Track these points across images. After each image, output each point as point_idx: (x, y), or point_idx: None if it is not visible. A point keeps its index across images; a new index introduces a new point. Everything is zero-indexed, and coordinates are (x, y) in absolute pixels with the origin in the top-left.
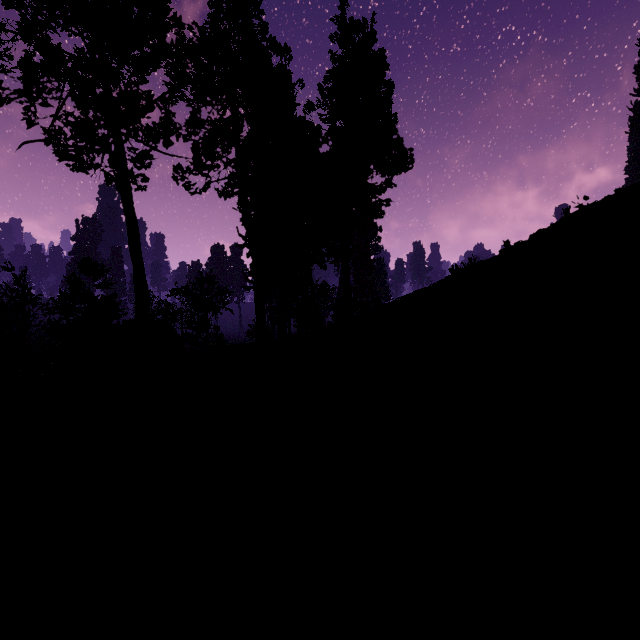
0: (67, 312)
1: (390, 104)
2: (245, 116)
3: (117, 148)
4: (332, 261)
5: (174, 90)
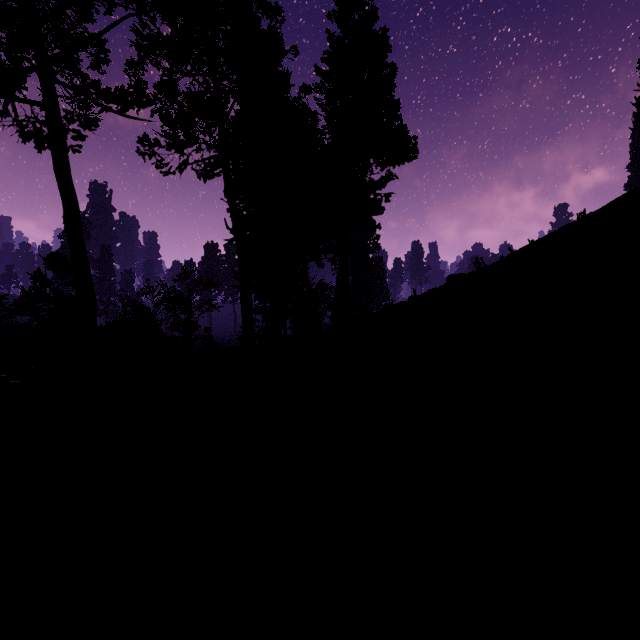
0: (31, 313)
1: (393, 87)
2: (230, 88)
3: (46, 97)
4: (329, 259)
5: (143, 50)
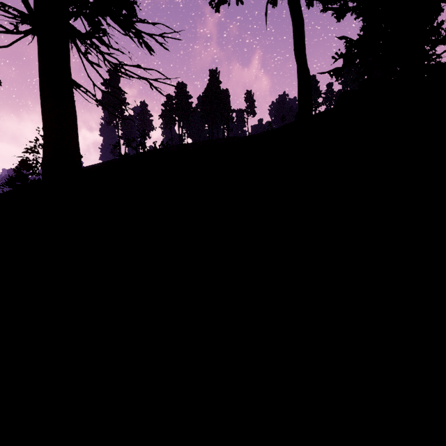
0: None
1: None
2: None
3: None
4: None
5: None
